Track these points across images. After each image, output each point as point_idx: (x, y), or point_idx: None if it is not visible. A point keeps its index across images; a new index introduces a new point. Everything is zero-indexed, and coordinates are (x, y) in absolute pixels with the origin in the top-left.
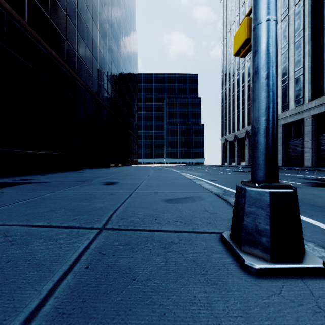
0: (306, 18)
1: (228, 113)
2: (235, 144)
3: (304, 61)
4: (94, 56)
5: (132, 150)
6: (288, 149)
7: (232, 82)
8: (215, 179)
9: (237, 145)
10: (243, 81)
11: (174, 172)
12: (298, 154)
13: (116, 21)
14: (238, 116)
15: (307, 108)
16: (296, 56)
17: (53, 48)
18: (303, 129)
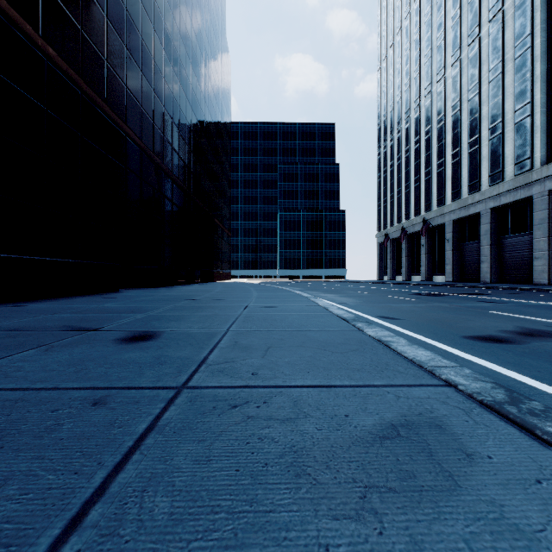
0: (537, 12)
1: (389, 190)
2: (403, 245)
3: (534, 91)
4: (145, 73)
5: (220, 255)
6: (502, 252)
7: (397, 135)
8: (393, 315)
9: (406, 246)
10: (417, 133)
11: (300, 297)
12: (520, 262)
13: (189, 16)
14: (408, 195)
15: (539, 178)
16: (517, 83)
17: (49, 41)
18: (530, 217)
